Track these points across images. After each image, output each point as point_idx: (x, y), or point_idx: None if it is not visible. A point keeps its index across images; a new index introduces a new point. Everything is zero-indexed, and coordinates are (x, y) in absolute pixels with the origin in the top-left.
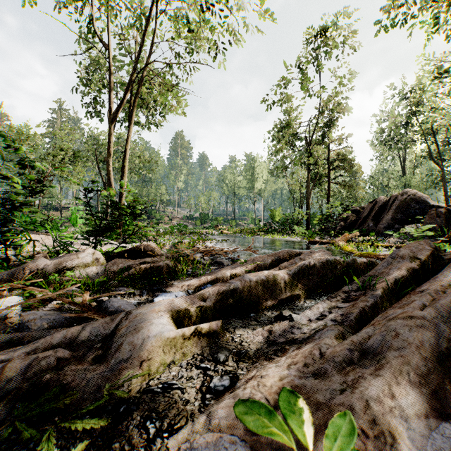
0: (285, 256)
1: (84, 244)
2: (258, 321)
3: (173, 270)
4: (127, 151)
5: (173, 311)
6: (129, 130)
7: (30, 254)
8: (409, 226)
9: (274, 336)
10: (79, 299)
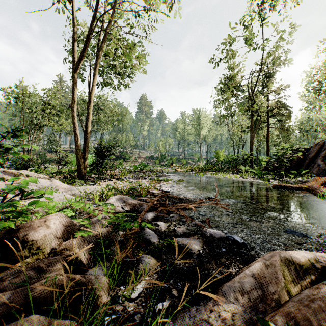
0: None
1: None
2: None
3: None
4: (91, 99)
5: None
6: (93, 80)
7: None
8: None
9: None
10: None
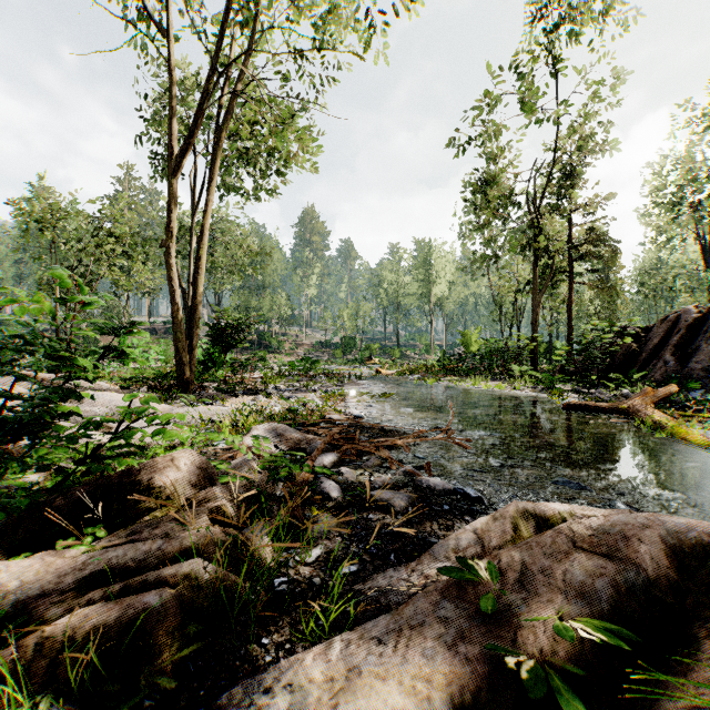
0: (662, 564)
1: None
2: None
3: (215, 591)
4: (205, 230)
5: None
6: (209, 191)
7: None
8: None
9: None
10: None
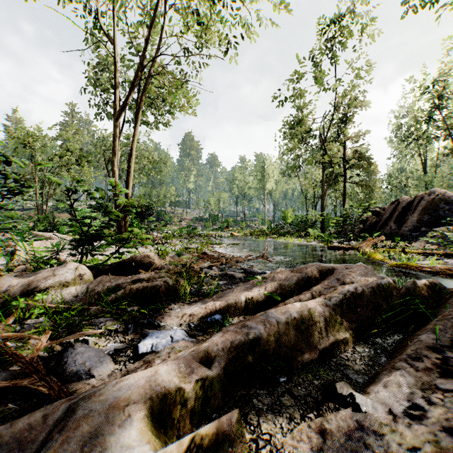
0: (314, 273)
1: (71, 254)
2: (294, 397)
3: (173, 289)
4: (132, 151)
5: (154, 399)
6: (135, 129)
7: (16, 264)
8: (437, 229)
9: (330, 443)
10: (38, 341)
